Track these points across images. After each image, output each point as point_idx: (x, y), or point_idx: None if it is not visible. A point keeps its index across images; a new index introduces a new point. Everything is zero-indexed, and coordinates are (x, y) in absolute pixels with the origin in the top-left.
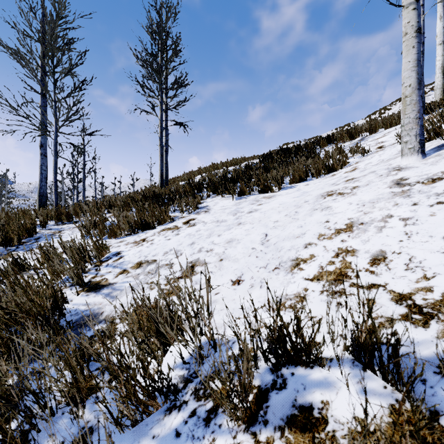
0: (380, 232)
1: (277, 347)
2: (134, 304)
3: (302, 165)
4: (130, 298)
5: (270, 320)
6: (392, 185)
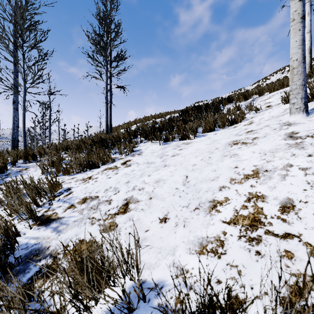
0: (284, 179)
1: (206, 310)
2: (77, 239)
3: (211, 119)
4: (73, 233)
5: (195, 265)
6: (286, 138)
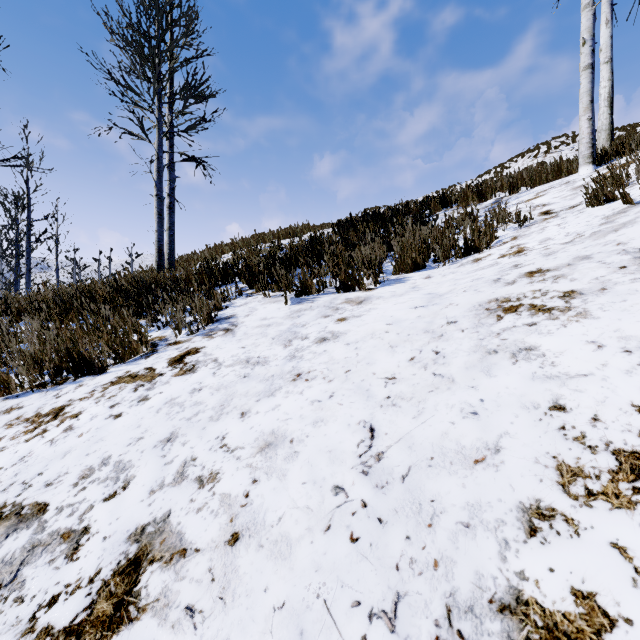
0: None
1: None
2: None
3: (415, 239)
4: None
5: None
6: None
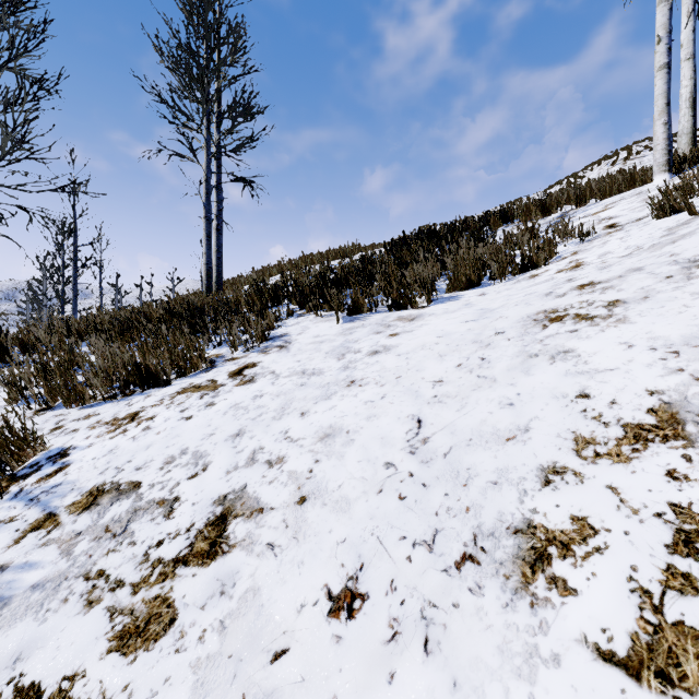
0: None
1: None
2: (10, 684)
3: (470, 256)
4: (9, 647)
5: None
6: None
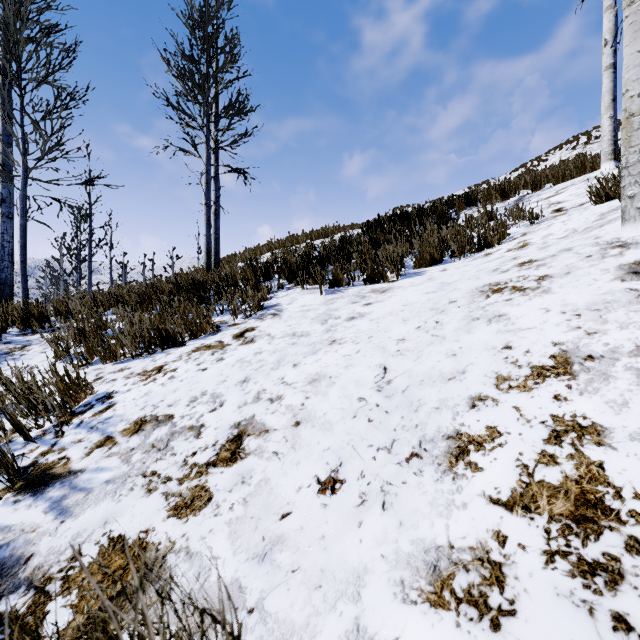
0: None
1: None
2: (105, 536)
3: (434, 237)
4: (99, 516)
5: None
6: (624, 275)
